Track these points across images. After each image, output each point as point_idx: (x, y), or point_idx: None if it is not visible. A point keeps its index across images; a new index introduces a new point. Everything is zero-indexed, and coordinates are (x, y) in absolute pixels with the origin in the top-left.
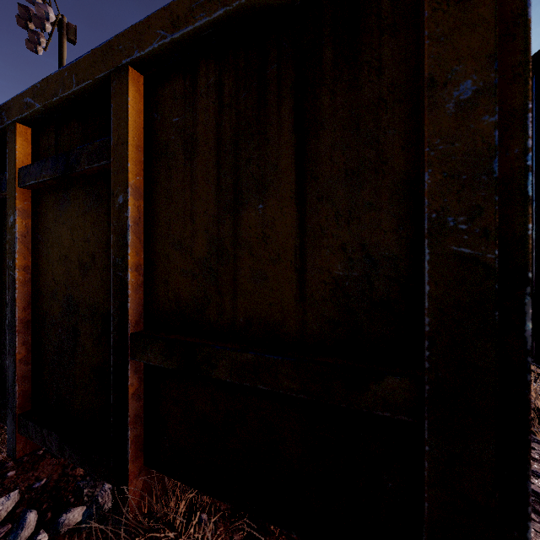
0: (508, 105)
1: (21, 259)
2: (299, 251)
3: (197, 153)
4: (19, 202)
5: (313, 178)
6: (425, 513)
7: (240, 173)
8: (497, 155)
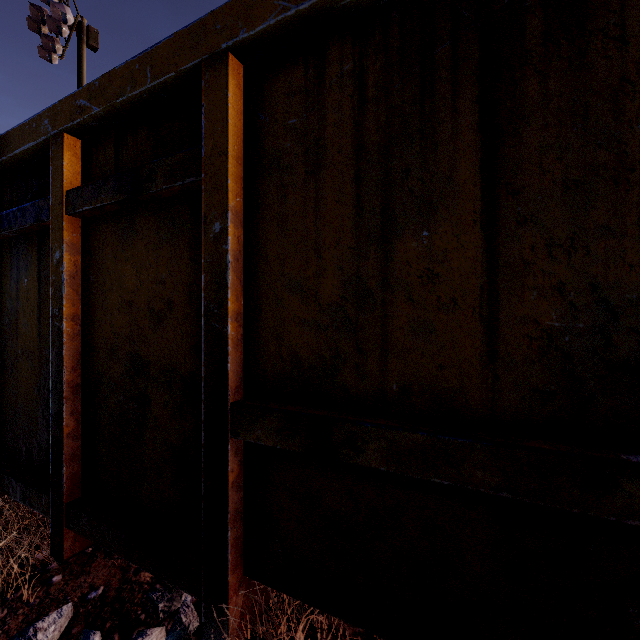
0: None
1: (69, 306)
2: (488, 293)
3: (326, 164)
4: (67, 233)
5: (510, 194)
6: None
7: (392, 189)
8: None
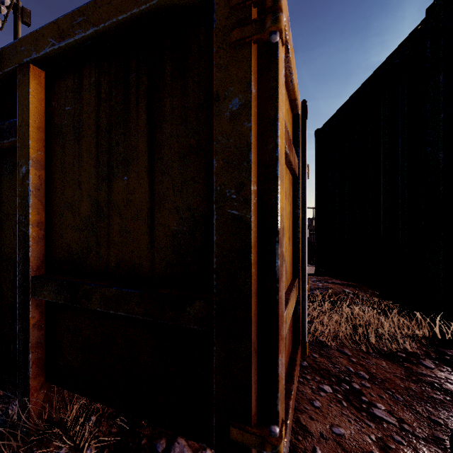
0: (267, 115)
1: None
2: (150, 211)
3: (83, 135)
4: None
5: (159, 158)
6: (214, 393)
7: (112, 152)
8: (251, 149)
